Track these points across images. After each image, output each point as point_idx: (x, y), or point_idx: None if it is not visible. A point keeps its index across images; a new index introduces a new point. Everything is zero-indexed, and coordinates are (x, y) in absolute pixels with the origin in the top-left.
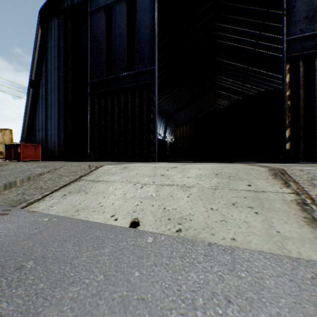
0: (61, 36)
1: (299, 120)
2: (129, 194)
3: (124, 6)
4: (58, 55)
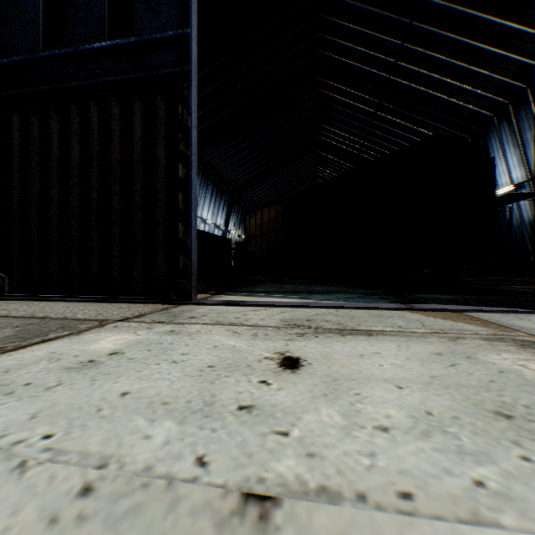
0: None
1: None
2: None
3: None
4: None
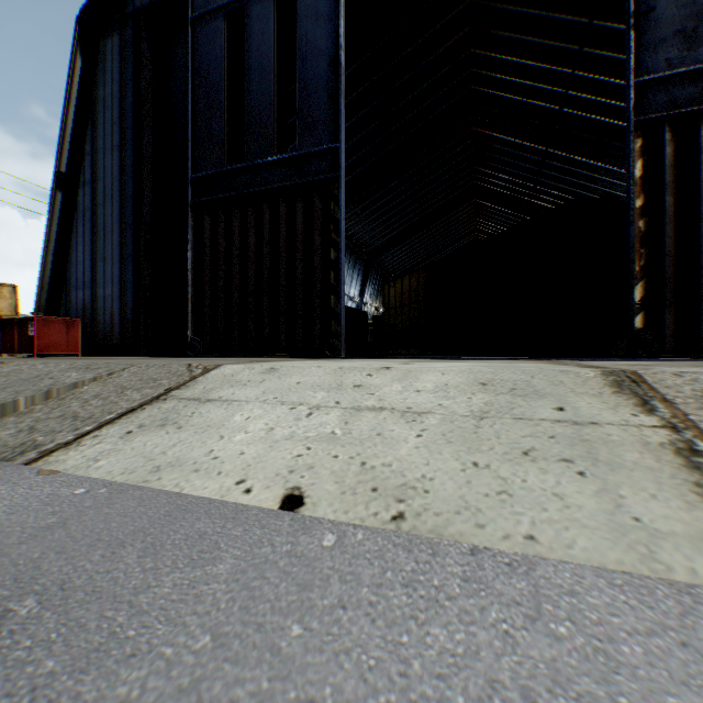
0: (127, 74)
1: (665, 264)
2: (279, 431)
3: (269, 6)
4: (121, 116)
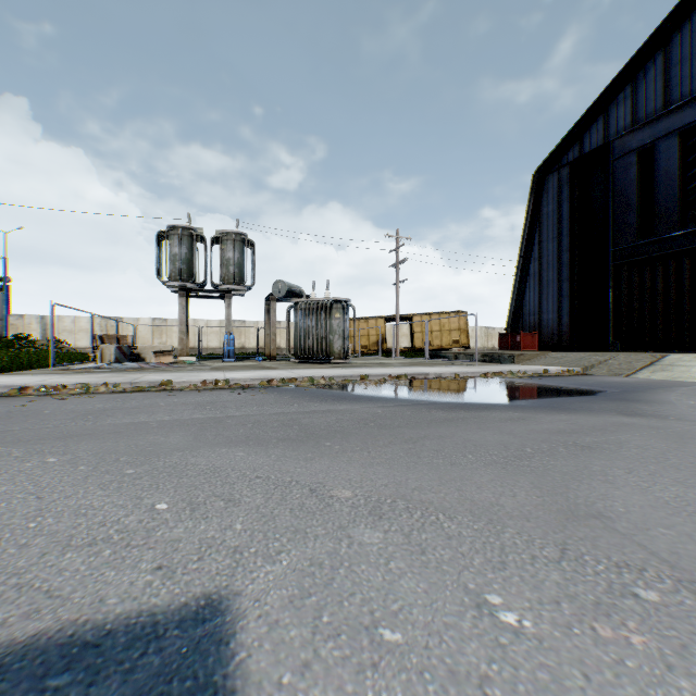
0: (562, 197)
1: None
2: None
3: (673, 141)
4: (558, 220)
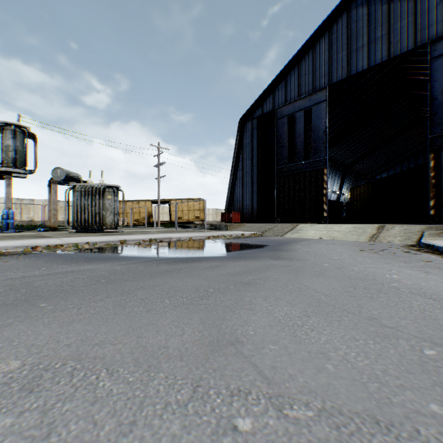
0: (253, 136)
1: (440, 194)
2: (316, 233)
3: (302, 115)
4: (251, 149)
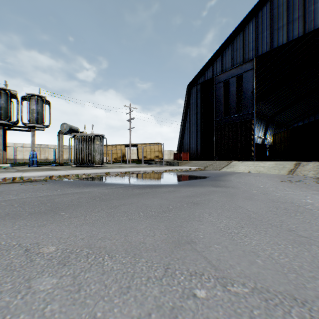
0: (198, 97)
1: None
2: (246, 168)
3: (235, 80)
4: (196, 106)
